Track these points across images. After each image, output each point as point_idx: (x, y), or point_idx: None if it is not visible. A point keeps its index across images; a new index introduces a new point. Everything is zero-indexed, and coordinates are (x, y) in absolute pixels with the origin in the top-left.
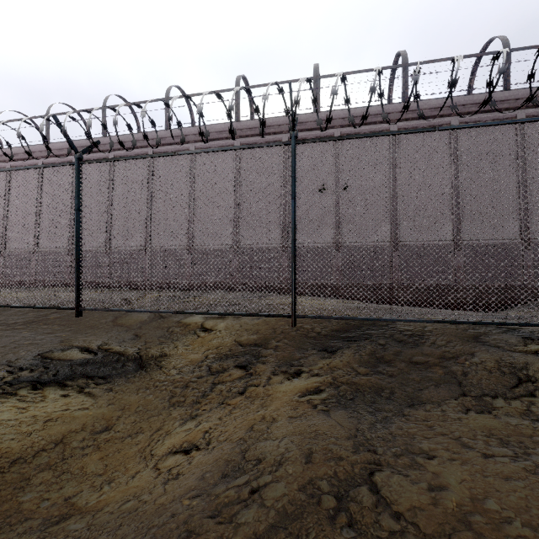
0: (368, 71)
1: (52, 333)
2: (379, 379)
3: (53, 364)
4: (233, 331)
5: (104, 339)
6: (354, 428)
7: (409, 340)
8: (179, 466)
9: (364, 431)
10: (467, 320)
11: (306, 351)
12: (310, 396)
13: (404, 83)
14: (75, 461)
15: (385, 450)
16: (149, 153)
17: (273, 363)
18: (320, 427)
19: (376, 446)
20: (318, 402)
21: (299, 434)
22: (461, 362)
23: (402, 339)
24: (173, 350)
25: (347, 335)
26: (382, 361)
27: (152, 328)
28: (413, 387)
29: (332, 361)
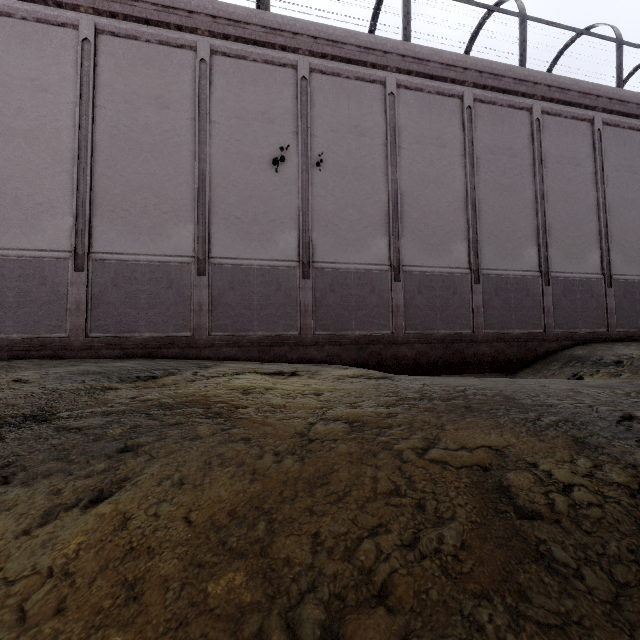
0: None
1: None
2: None
3: None
4: None
5: None
6: None
7: None
8: None
9: None
10: None
11: None
12: None
13: (406, 14)
14: None
15: None
16: None
17: None
18: None
19: None
20: None
21: None
22: None
23: None
24: None
25: None
26: None
27: None
28: None
29: None
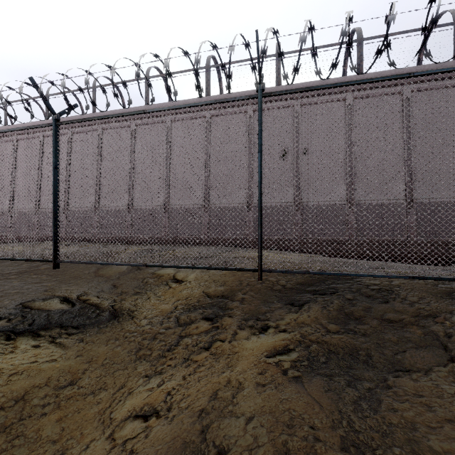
0: (325, 46)
1: (40, 282)
2: (351, 338)
3: (31, 313)
4: (202, 282)
5: (85, 289)
6: (336, 407)
7: (378, 295)
8: (135, 439)
9: (349, 414)
10: (446, 276)
11: (272, 304)
12: (278, 356)
13: (359, 57)
14: (32, 422)
15: (385, 450)
16: (132, 126)
17: (239, 316)
18: (294, 404)
19: (370, 443)
20: (288, 366)
21: (270, 413)
22: (440, 321)
23: (370, 294)
24: (146, 300)
25: (312, 289)
26: (352, 318)
27: (129, 278)
28: (391, 349)
29: (299, 316)
